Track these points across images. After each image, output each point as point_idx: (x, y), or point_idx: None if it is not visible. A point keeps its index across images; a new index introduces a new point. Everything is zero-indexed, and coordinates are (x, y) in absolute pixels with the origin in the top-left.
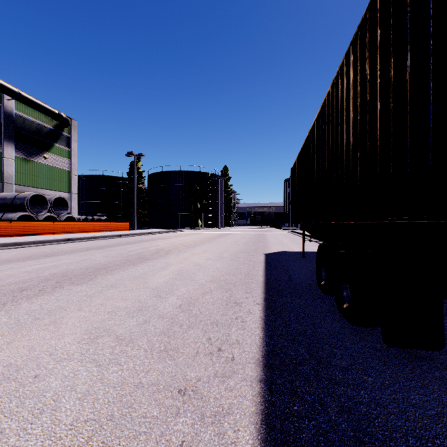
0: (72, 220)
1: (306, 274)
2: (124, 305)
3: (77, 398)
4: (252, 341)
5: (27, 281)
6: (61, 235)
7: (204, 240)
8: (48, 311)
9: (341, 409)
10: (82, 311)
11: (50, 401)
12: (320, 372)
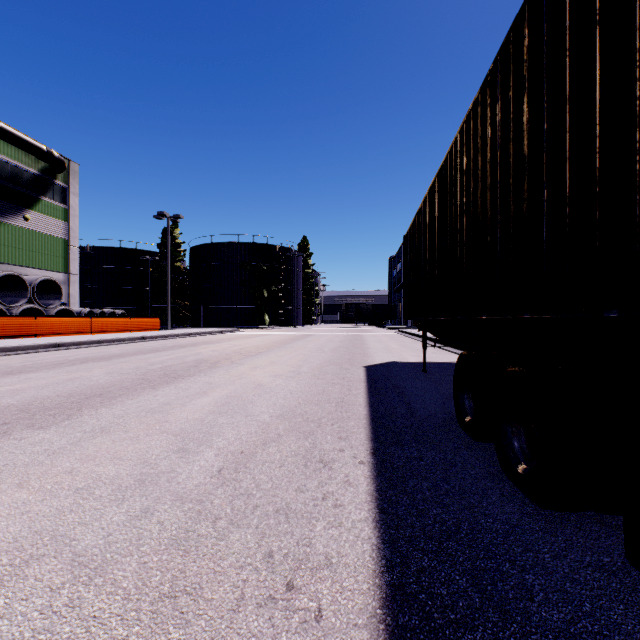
0: (68, 314)
1: (435, 402)
2: (113, 472)
3: None
4: (357, 557)
5: None
6: (49, 337)
7: (272, 345)
8: None
9: None
10: (23, 490)
11: None
12: None
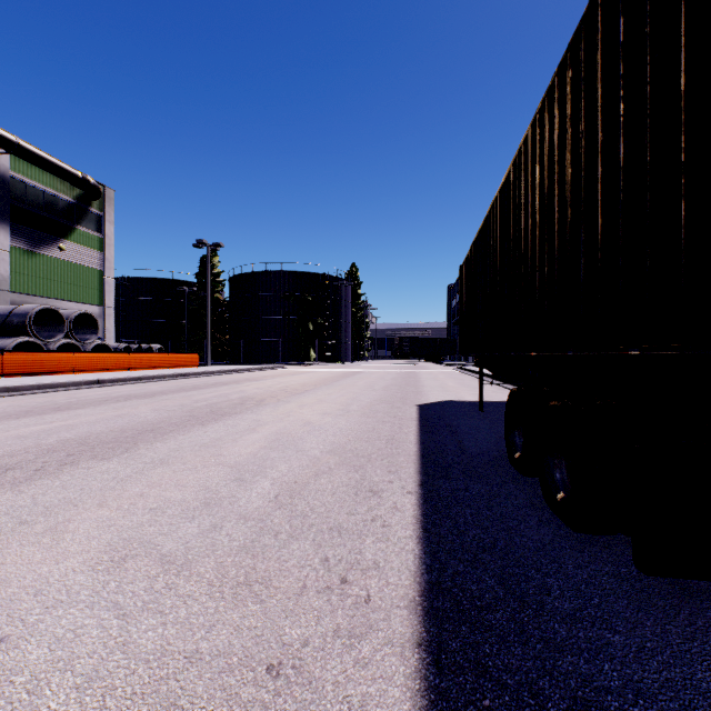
0: (105, 350)
1: (488, 440)
2: (180, 496)
3: (74, 686)
4: (401, 563)
5: (18, 453)
6: (87, 374)
7: (319, 383)
8: (45, 508)
9: (572, 705)
10: (104, 509)
11: (21, 693)
12: (527, 625)
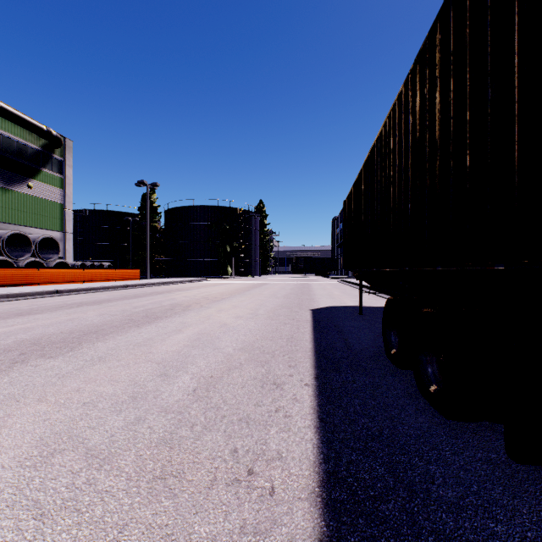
0: (64, 266)
1: (368, 338)
2: (111, 391)
3: None
4: (302, 453)
5: None
6: (49, 285)
7: (234, 292)
8: None
9: None
10: (43, 403)
11: None
12: (417, 516)
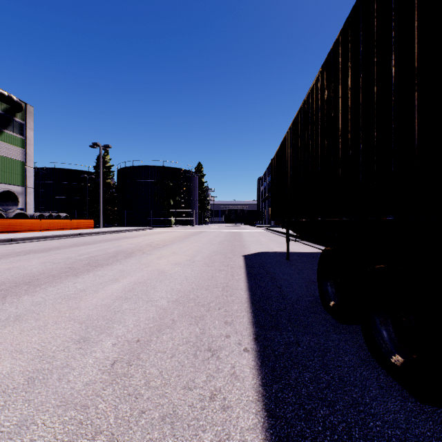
0: (23, 217)
1: (300, 285)
2: (7, 369)
3: None
4: None
5: None
6: (6, 234)
7: (175, 239)
8: None
9: None
10: None
11: None
12: None
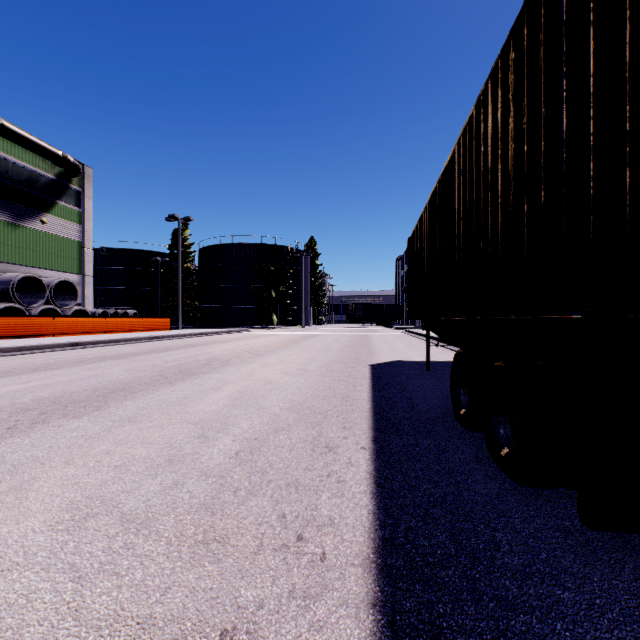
0: (83, 315)
1: (435, 397)
2: (144, 453)
3: None
4: (356, 519)
5: None
6: (66, 337)
7: (280, 344)
8: (13, 466)
9: None
10: (70, 466)
11: None
12: (479, 582)
